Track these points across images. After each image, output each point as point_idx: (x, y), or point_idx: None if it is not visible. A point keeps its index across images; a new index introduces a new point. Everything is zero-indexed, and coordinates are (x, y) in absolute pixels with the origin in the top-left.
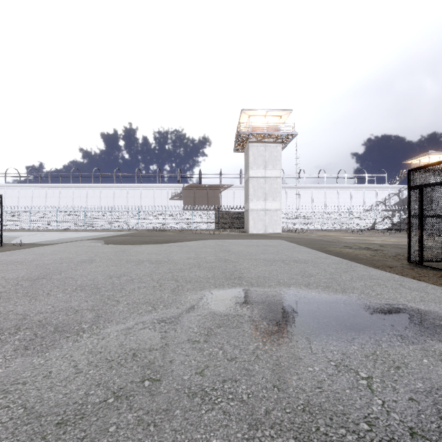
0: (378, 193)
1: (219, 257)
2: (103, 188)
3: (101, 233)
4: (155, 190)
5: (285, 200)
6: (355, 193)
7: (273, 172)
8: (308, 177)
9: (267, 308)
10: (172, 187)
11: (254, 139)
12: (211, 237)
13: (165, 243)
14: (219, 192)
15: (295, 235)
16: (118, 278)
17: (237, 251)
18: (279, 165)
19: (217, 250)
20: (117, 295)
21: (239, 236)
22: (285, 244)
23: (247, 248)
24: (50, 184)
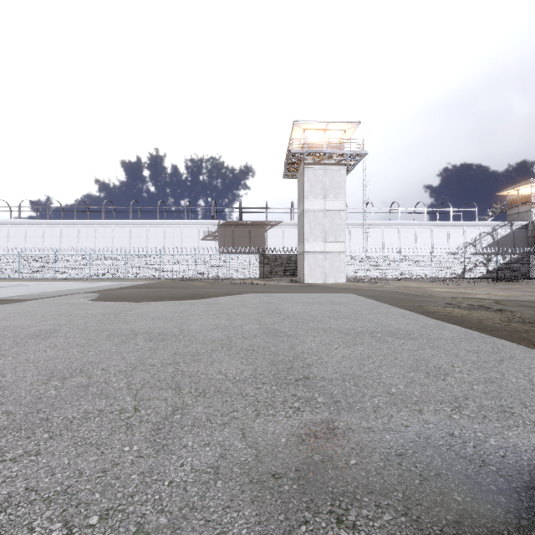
0: (466, 232)
1: (265, 326)
2: (116, 226)
3: (109, 283)
4: (182, 228)
5: (348, 241)
6: (437, 231)
7: (335, 203)
8: (377, 212)
9: (412, 529)
10: (204, 224)
11: (310, 160)
12: (254, 290)
13: (187, 299)
14: (264, 230)
15: (366, 287)
16: (61, 382)
17: (292, 312)
18: (343, 194)
19: (261, 311)
20: (10, 453)
21: (291, 287)
22: (360, 301)
23: (307, 308)
24: (48, 221)
